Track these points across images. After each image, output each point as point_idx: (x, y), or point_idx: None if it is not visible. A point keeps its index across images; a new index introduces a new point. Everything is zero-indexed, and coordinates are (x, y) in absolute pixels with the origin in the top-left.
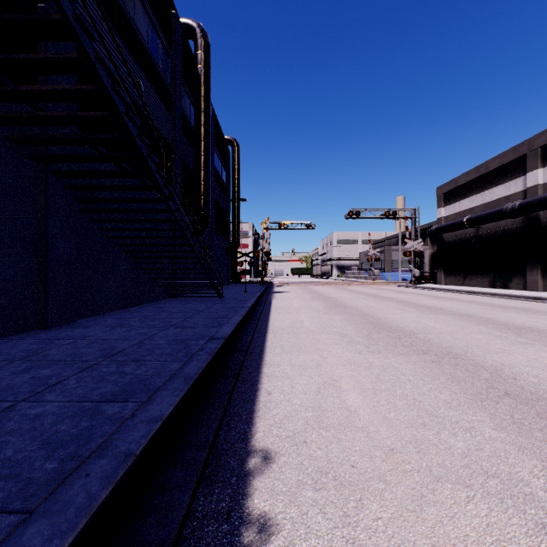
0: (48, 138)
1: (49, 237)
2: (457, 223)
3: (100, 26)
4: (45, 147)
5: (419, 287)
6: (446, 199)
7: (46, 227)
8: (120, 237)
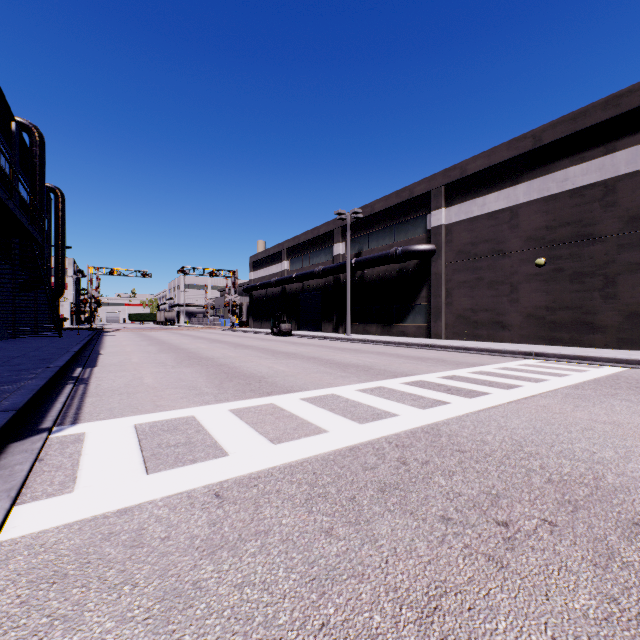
0: None
1: None
2: (255, 286)
3: None
4: None
5: (232, 330)
6: (254, 267)
7: None
8: None
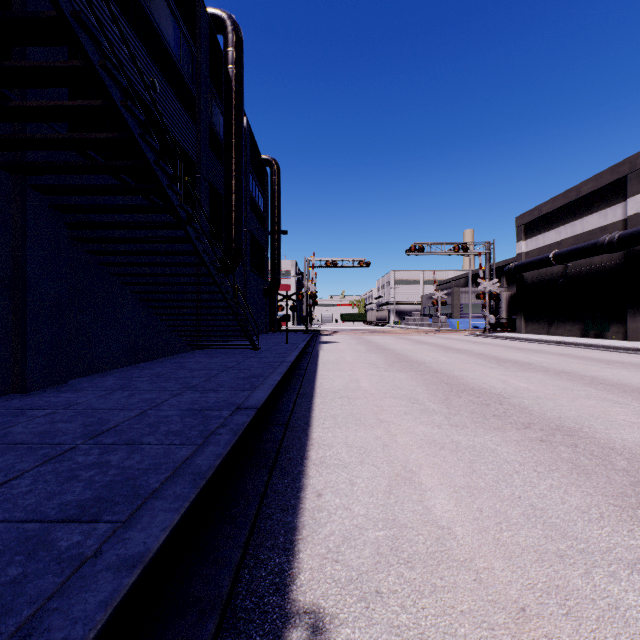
0: (21, 139)
1: (28, 272)
2: (542, 259)
3: (101, 4)
4: (22, 154)
5: (495, 336)
6: (527, 231)
7: (23, 259)
8: (126, 273)
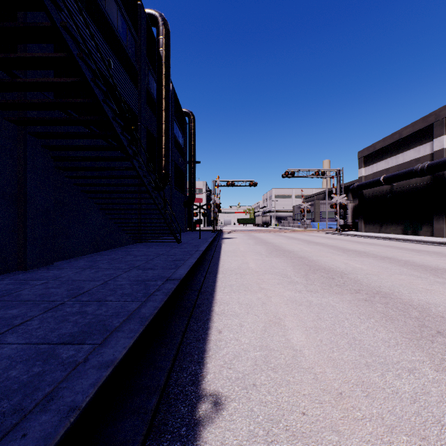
0: (24, 103)
1: (28, 190)
2: (375, 181)
3: (74, 10)
4: (24, 112)
5: (343, 234)
6: (366, 161)
7: (25, 182)
8: (91, 191)
